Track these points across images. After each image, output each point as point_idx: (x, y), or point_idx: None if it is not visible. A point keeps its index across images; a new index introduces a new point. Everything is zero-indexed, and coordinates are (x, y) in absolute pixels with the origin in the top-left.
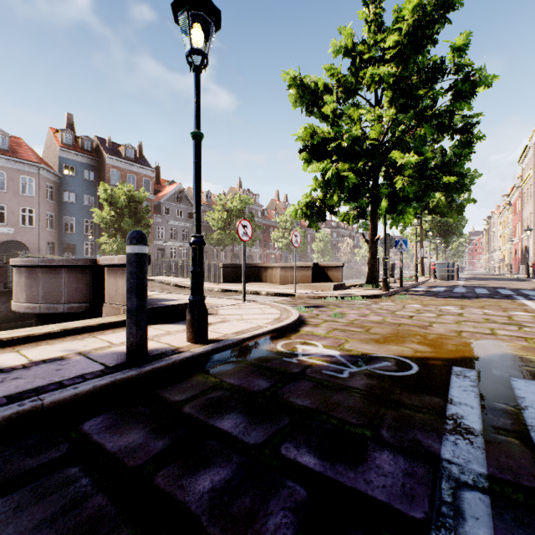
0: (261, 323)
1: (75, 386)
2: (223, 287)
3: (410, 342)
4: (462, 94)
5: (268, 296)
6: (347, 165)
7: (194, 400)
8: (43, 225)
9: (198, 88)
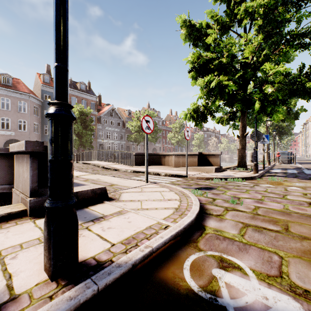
0: (160, 219)
1: None
2: (134, 169)
3: None
4: None
5: (166, 176)
6: (226, 77)
7: None
8: (32, 130)
9: None
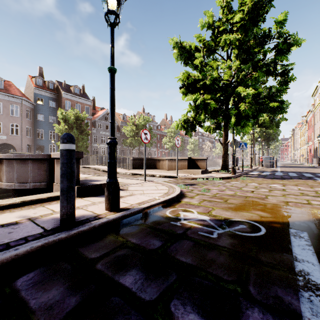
0: (155, 196)
1: (16, 248)
2: (132, 172)
3: (255, 209)
4: (282, 51)
5: (160, 177)
6: (209, 96)
7: (105, 258)
8: (24, 134)
9: (113, 37)
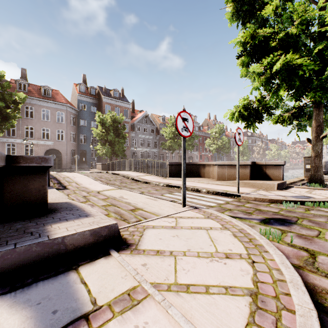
0: None
1: None
2: (168, 182)
3: None
4: None
5: (209, 194)
6: (297, 55)
7: None
8: (69, 139)
9: None
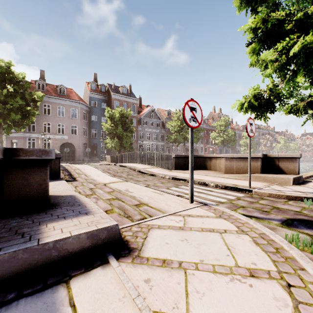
0: None
1: None
2: (174, 175)
3: None
4: None
5: (217, 188)
6: None
7: None
8: (81, 134)
9: None
